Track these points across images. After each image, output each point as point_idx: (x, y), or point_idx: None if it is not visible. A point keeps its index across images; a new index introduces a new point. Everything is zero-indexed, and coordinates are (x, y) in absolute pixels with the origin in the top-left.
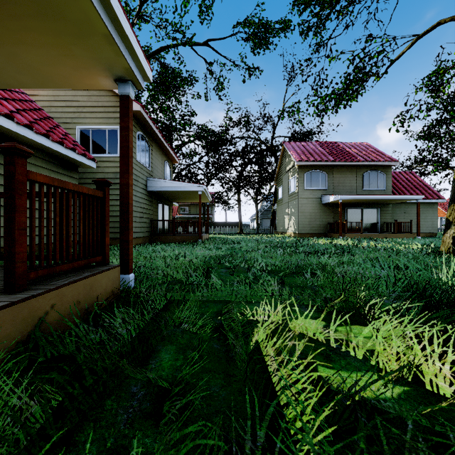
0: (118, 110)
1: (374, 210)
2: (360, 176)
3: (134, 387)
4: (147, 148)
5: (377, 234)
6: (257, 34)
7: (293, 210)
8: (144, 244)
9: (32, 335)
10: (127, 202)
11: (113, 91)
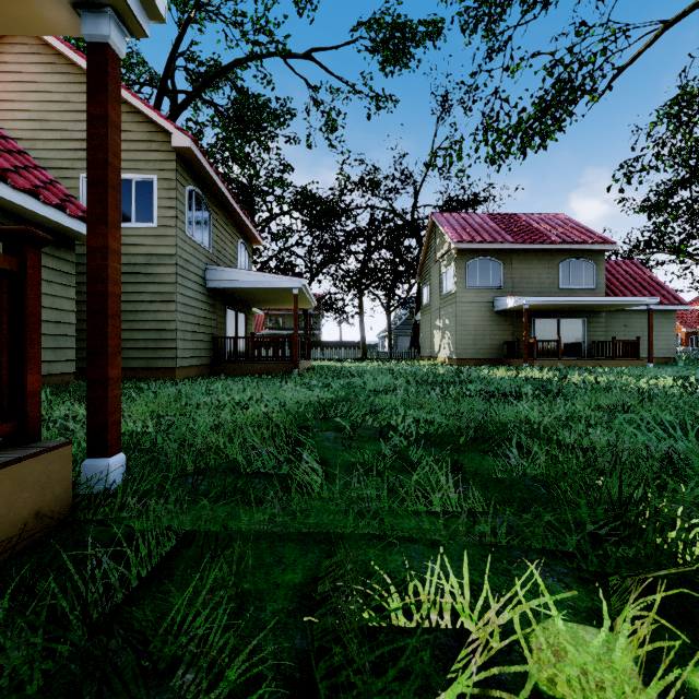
0: (153, 147)
1: (577, 322)
2: (555, 267)
3: None
4: (206, 215)
5: (585, 360)
6: (389, 42)
7: (449, 321)
8: (196, 379)
9: None
10: (104, 290)
11: (144, 114)
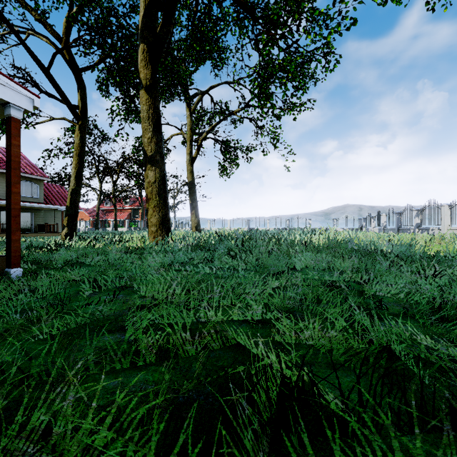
0: None
1: (29, 214)
2: None
3: None
4: None
5: (31, 233)
6: None
7: None
8: None
9: None
10: None
11: None
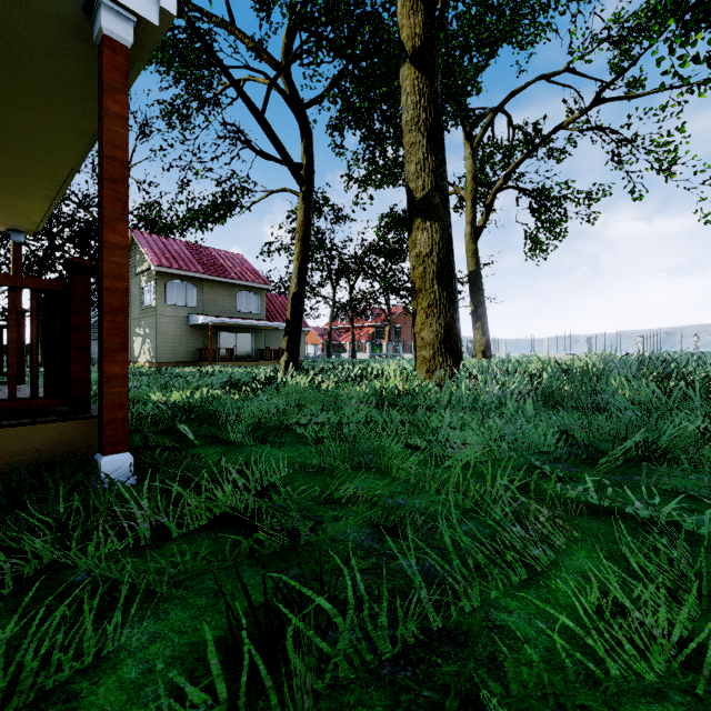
0: None
1: (249, 336)
2: (234, 296)
3: None
4: None
5: (250, 361)
6: None
7: (150, 330)
8: None
9: None
10: None
11: None
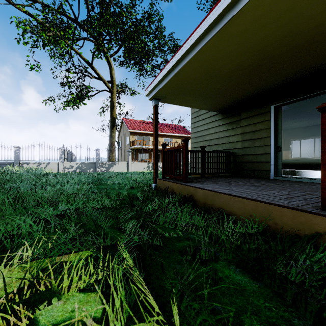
0: None
1: None
2: None
3: (219, 254)
4: None
5: None
6: None
7: None
8: None
9: (304, 236)
10: None
11: None
